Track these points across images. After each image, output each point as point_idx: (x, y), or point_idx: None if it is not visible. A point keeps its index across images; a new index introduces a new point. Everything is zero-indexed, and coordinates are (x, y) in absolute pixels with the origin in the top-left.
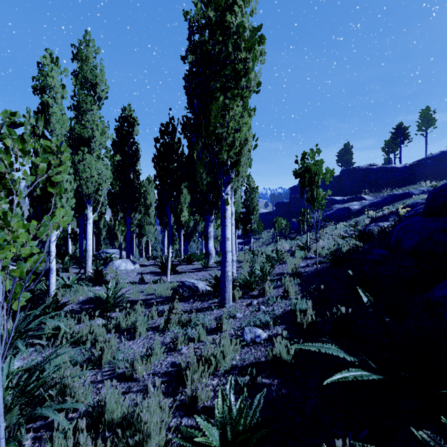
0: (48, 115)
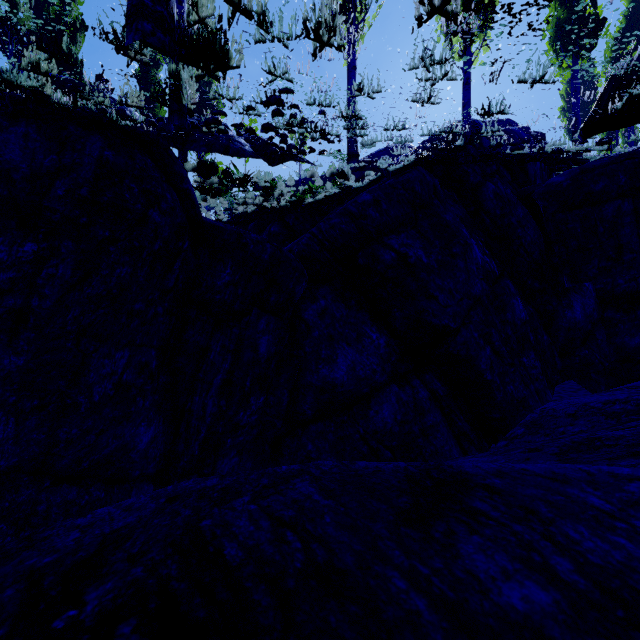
0: (84, 31)
